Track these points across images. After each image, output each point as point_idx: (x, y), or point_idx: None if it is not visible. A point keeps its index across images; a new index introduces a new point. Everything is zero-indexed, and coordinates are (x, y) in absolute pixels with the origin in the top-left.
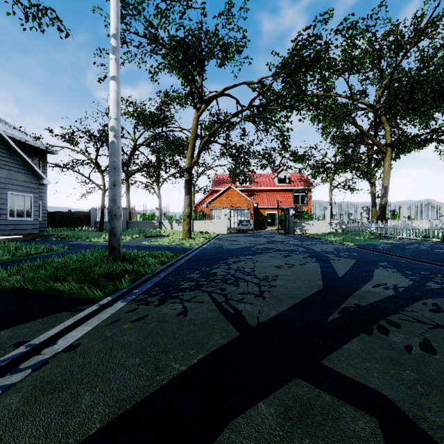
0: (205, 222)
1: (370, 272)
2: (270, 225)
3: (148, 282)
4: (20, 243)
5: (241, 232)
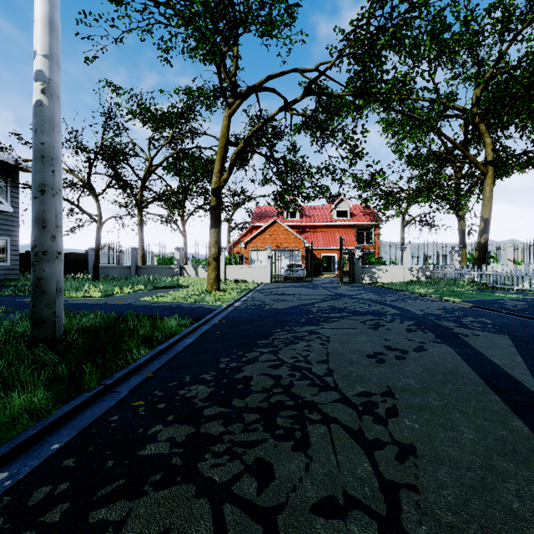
0: (242, 267)
1: None
2: (326, 270)
3: (72, 423)
4: None
5: (290, 281)
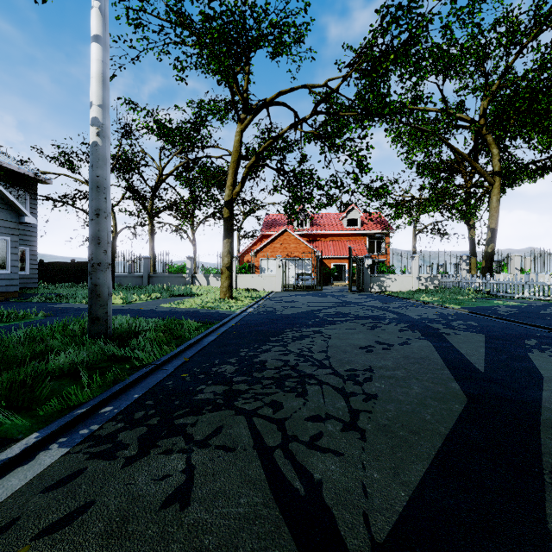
0: (253, 276)
1: (527, 361)
2: (337, 279)
3: (141, 385)
4: None
5: (300, 290)
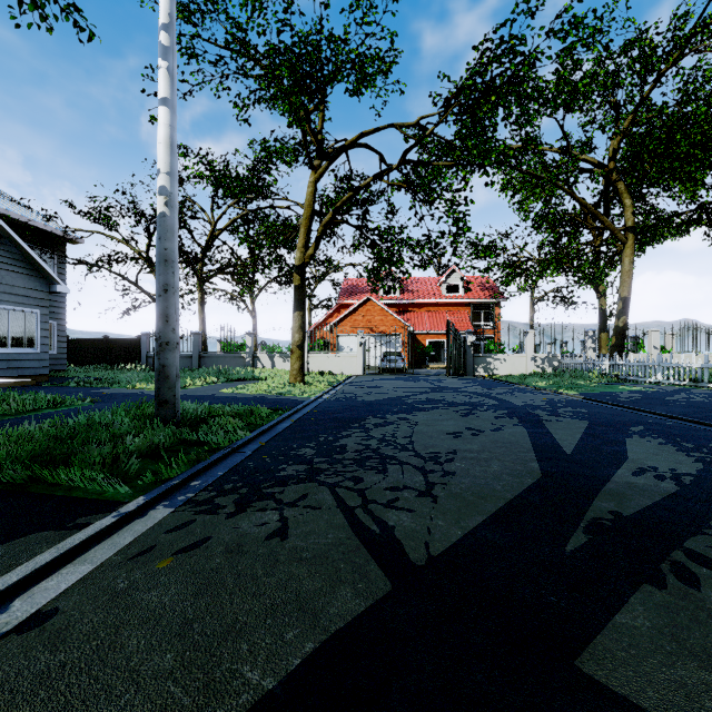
0: (328, 356)
1: (620, 446)
2: (434, 360)
3: (222, 465)
4: (11, 391)
5: (386, 373)
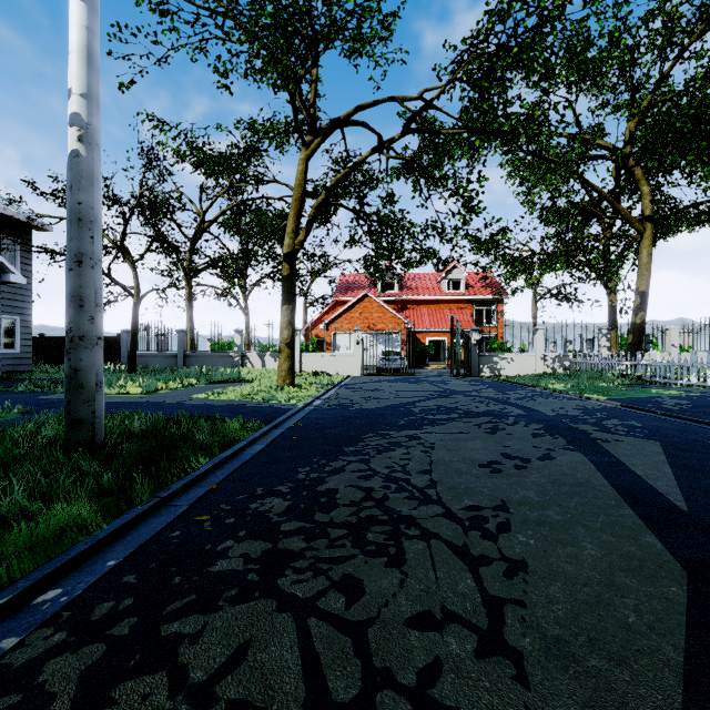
0: (323, 355)
1: None
2: (434, 360)
3: (126, 539)
4: None
5: (385, 373)
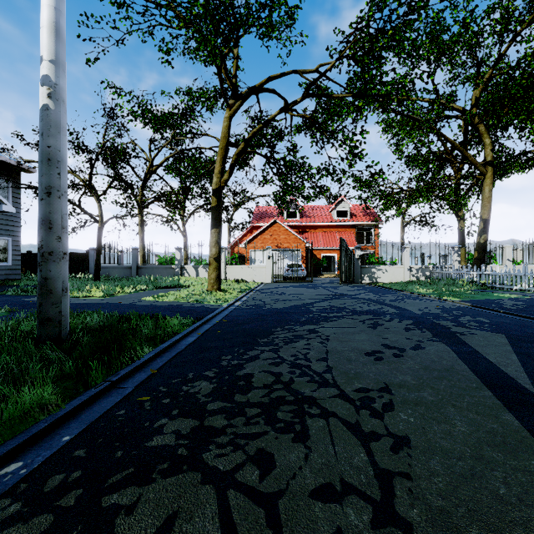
0: (242, 267)
1: None
2: (326, 270)
3: (80, 416)
4: None
5: (290, 281)
